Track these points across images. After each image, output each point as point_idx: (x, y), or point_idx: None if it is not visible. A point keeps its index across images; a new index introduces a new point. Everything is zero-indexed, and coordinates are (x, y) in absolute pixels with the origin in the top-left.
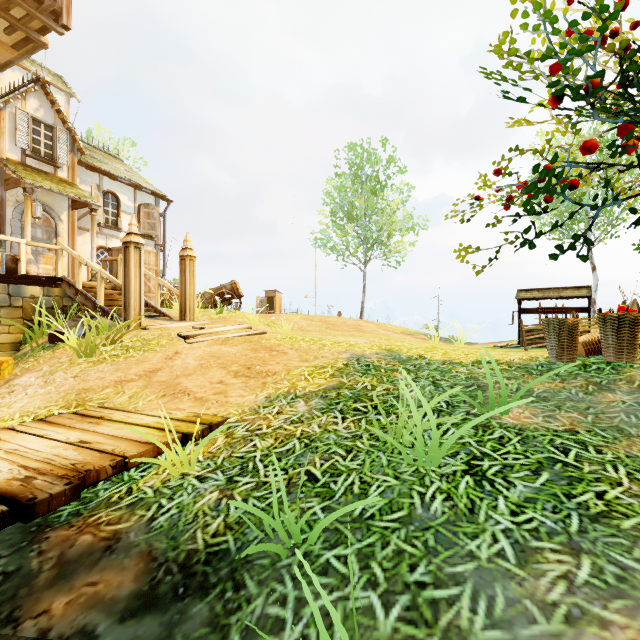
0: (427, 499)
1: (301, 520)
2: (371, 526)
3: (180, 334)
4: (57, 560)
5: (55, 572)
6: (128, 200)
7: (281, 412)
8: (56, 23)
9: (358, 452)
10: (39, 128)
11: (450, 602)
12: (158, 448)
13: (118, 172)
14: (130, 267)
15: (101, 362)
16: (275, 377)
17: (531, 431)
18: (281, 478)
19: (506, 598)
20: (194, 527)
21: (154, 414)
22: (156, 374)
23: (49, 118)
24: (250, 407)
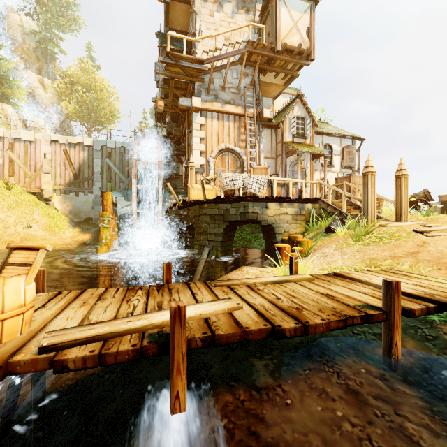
0: None
1: None
2: None
3: (416, 230)
4: None
5: None
6: (336, 146)
7: None
8: (306, 61)
9: None
10: (298, 121)
11: None
12: None
13: (331, 131)
14: (368, 187)
15: (368, 245)
16: None
17: None
18: None
19: None
20: None
21: (444, 279)
22: (418, 255)
23: (302, 114)
24: None
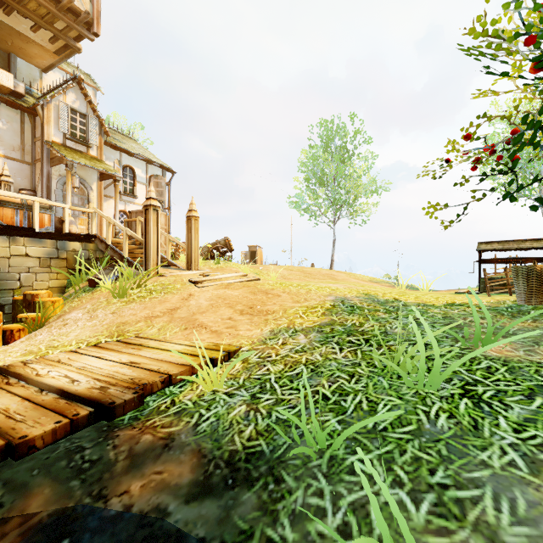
0: (432, 416)
1: (326, 429)
2: (386, 437)
3: (191, 280)
4: (128, 453)
5: (128, 462)
6: (141, 172)
7: (285, 343)
8: (88, 32)
9: (360, 377)
10: (76, 116)
11: (474, 501)
12: (192, 369)
13: (134, 150)
14: (150, 226)
15: (131, 302)
16: (274, 315)
17: (516, 362)
18: (310, 393)
19: (526, 501)
20: (231, 432)
21: (181, 343)
22: (176, 312)
23: (83, 108)
24: (258, 339)
